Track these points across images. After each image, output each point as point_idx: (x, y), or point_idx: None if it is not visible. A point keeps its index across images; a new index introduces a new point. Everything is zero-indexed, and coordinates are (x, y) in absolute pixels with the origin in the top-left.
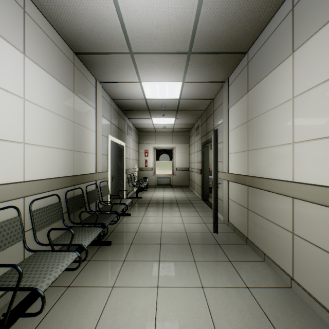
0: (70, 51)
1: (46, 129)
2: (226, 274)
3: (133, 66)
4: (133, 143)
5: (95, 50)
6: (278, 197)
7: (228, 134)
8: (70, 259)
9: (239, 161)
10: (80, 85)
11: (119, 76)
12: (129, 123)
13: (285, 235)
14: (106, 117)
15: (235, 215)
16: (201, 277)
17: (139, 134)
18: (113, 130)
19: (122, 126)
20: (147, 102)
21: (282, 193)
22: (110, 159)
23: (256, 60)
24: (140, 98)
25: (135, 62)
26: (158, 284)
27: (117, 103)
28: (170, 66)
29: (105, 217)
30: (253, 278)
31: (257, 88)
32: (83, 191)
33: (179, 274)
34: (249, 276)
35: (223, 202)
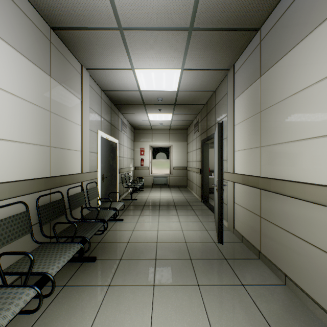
0: (45, 25)
1: (6, 117)
2: (241, 307)
3: (123, 47)
4: (128, 140)
5: (75, 23)
6: (307, 206)
7: (234, 129)
8: (21, 302)
9: (248, 160)
10: (60, 68)
11: (108, 61)
12: (123, 119)
13: (319, 257)
14: (95, 111)
15: (243, 222)
16: (208, 312)
17: (135, 131)
18: (104, 126)
19: (115, 122)
20: (141, 94)
21: (317, 201)
22: (100, 157)
23: (273, 36)
24: (134, 90)
25: (126, 42)
26: (151, 326)
27: (108, 95)
28: (168, 48)
29: (88, 228)
30: (277, 313)
31: (275, 69)
32: (63, 195)
33: (180, 308)
34: (271, 310)
35: (227, 206)
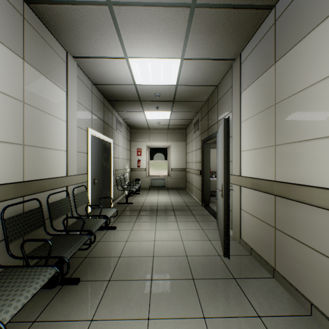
0: None
1: None
2: None
3: (114, 29)
4: (123, 140)
5: None
6: None
7: (240, 126)
8: None
9: (258, 161)
10: (37, 52)
11: (97, 47)
12: (118, 117)
13: None
14: (85, 106)
15: (252, 233)
16: None
17: (131, 131)
18: (95, 123)
19: (109, 120)
20: (137, 89)
21: None
22: (91, 158)
23: (293, 11)
24: (128, 84)
25: (117, 22)
26: None
27: (101, 90)
28: (166, 31)
29: (69, 243)
30: None
31: (295, 51)
32: (41, 203)
33: None
34: None
35: (232, 212)
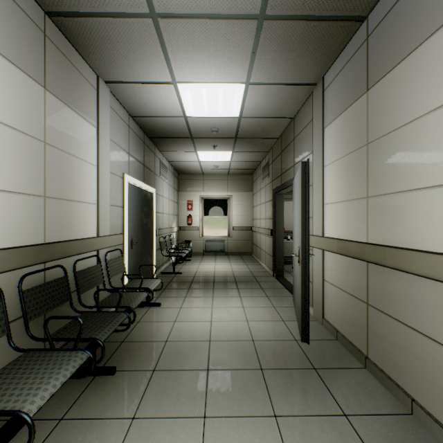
0: (36, 7)
1: None
2: None
3: (159, 47)
4: (169, 189)
5: (83, 5)
6: None
7: (323, 171)
8: None
9: (346, 217)
10: (61, 78)
11: (137, 69)
12: (162, 159)
13: None
14: (120, 145)
15: (338, 310)
16: None
17: (179, 177)
18: (133, 167)
19: (150, 163)
20: (188, 122)
21: None
22: (128, 213)
23: (390, 26)
24: (177, 116)
25: (163, 39)
26: None
27: (140, 123)
28: (226, 49)
29: (103, 322)
30: None
31: (392, 77)
32: (66, 271)
33: None
34: None
35: (313, 284)
